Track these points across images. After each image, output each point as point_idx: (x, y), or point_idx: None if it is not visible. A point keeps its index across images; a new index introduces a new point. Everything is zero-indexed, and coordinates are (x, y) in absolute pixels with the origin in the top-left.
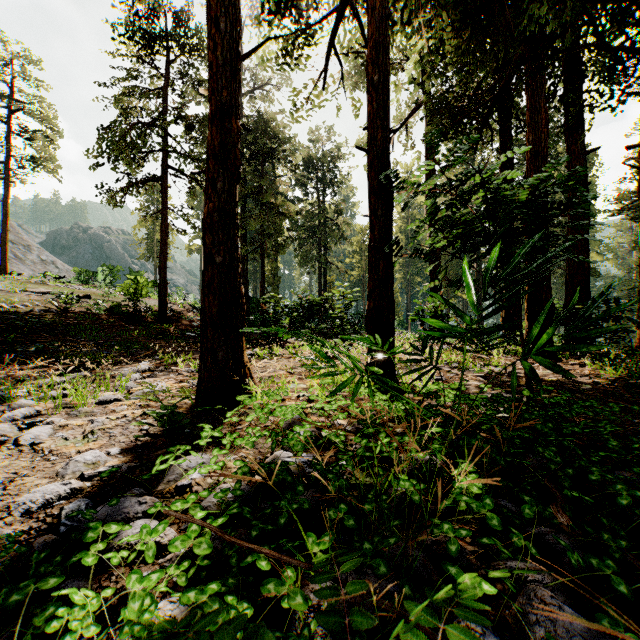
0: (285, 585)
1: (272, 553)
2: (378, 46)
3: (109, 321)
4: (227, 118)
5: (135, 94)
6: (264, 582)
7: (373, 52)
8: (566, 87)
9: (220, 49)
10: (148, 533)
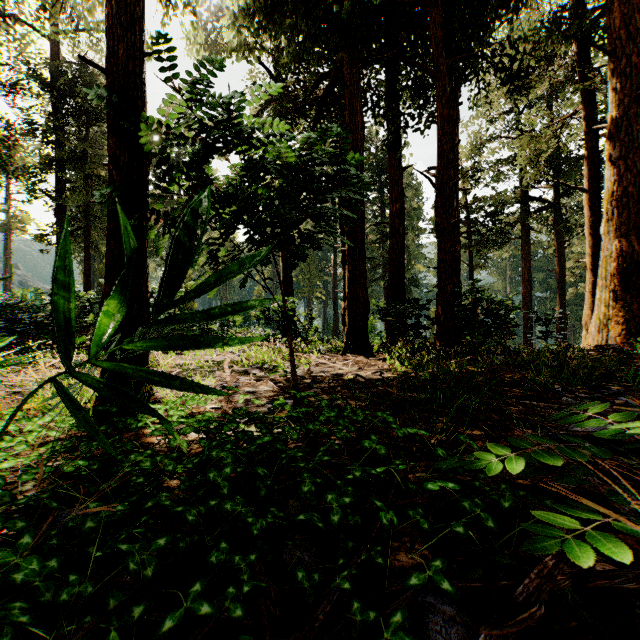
0: None
1: None
2: None
3: None
4: None
5: None
6: None
7: None
8: (386, 104)
9: None
10: None
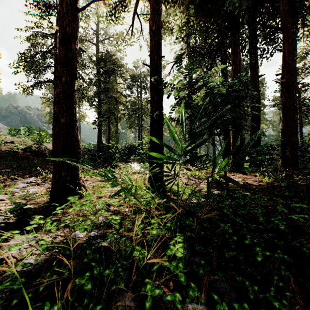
0: None
1: None
2: (154, 12)
3: (22, 155)
4: (69, 43)
5: (38, 36)
6: None
7: (152, 15)
8: (250, 45)
9: (65, 4)
10: None
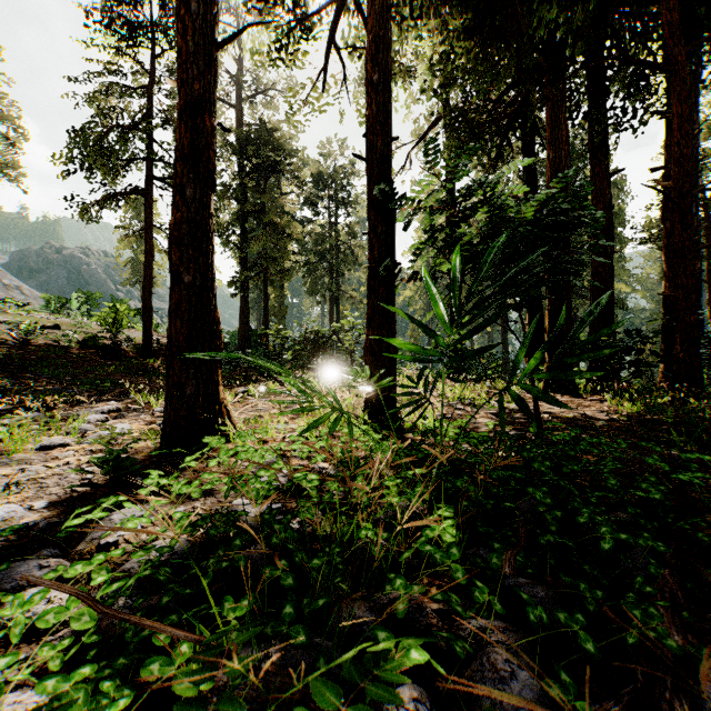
0: (174, 664)
1: (154, 625)
2: (377, 42)
3: (80, 355)
4: (199, 115)
5: (113, 92)
6: (147, 662)
7: (372, 49)
8: (590, 103)
9: (191, 34)
10: (21, 605)
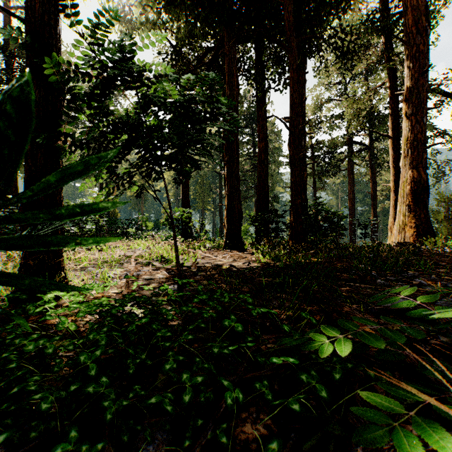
0: None
1: None
2: None
3: None
4: None
5: None
6: None
7: None
8: (255, 71)
9: None
10: None
